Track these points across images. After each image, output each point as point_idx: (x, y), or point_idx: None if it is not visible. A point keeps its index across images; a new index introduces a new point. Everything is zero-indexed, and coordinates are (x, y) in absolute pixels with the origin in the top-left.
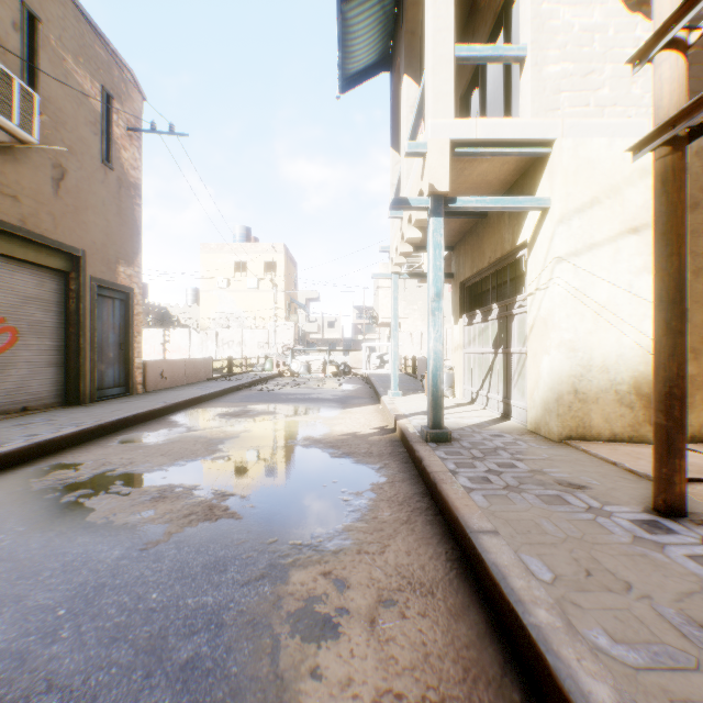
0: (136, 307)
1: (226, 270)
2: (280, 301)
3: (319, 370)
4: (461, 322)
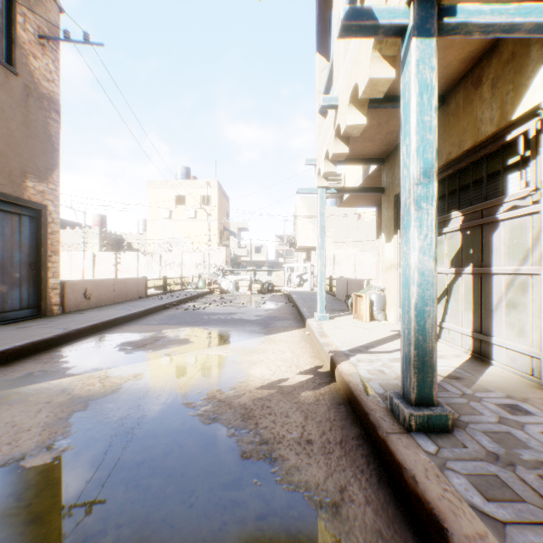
0: (51, 225)
1: (169, 203)
2: (214, 229)
3: (245, 288)
4: (396, 239)
